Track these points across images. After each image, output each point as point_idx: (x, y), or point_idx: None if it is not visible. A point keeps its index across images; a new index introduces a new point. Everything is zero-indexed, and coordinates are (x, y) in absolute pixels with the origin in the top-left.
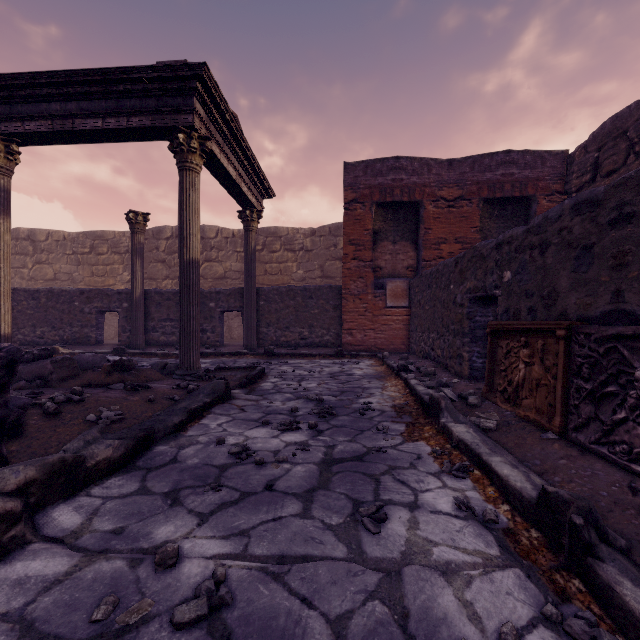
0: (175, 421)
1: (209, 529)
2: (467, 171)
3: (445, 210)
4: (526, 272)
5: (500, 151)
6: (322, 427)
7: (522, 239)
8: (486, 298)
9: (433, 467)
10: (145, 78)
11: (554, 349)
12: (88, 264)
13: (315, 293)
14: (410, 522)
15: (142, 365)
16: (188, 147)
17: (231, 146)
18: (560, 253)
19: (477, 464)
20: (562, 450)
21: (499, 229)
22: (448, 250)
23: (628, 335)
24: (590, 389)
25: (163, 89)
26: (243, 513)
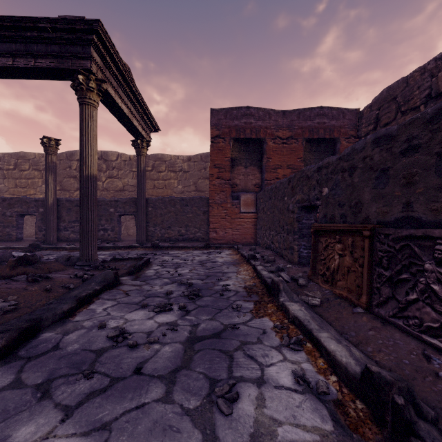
0: (64, 309)
1: (72, 425)
2: (295, 119)
3: (280, 145)
4: (339, 188)
5: (316, 107)
6: (190, 307)
7: (336, 164)
8: (310, 207)
9: (275, 341)
10: (49, 28)
11: (360, 245)
12: (12, 178)
13: (190, 202)
14: (258, 399)
15: (47, 258)
16: (87, 86)
17: (124, 90)
18: (364, 174)
19: (309, 338)
20: (369, 322)
21: (316, 160)
22: (282, 173)
23: (418, 236)
24: (389, 276)
25: (65, 38)
26: (109, 402)
